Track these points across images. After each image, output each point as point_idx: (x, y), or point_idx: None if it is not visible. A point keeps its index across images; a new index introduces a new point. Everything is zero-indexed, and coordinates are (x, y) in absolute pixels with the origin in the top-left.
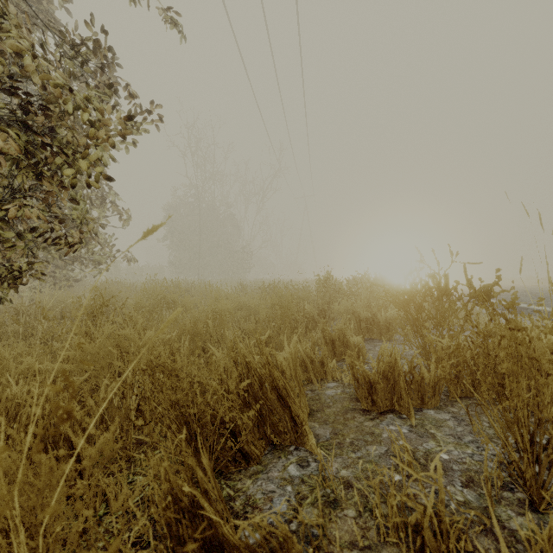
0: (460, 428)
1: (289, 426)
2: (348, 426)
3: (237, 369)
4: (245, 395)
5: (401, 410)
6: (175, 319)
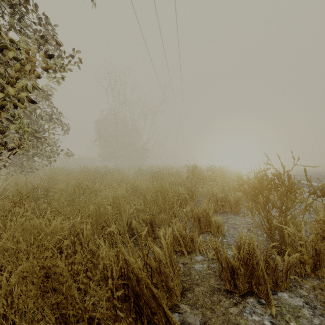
0: (316, 319)
1: (163, 320)
2: (215, 313)
3: (118, 263)
4: (119, 306)
5: (259, 294)
6: (81, 206)
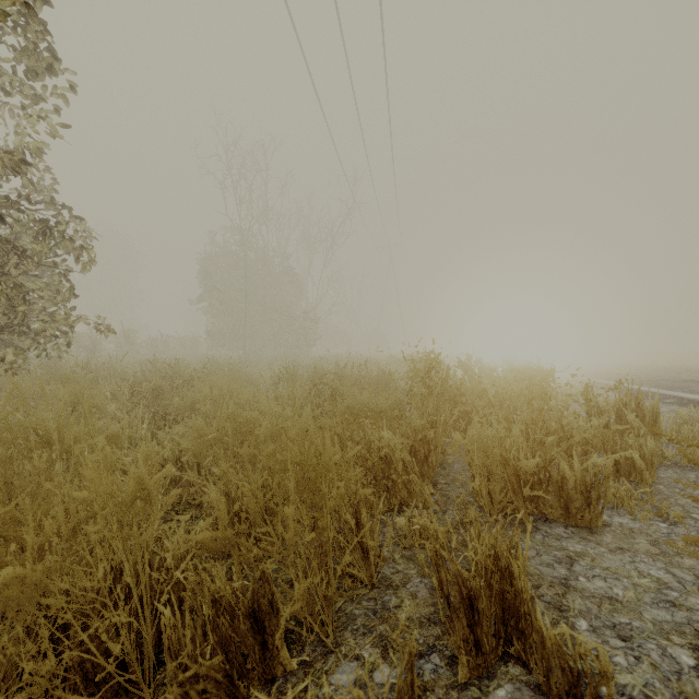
0: None
1: None
2: None
3: None
4: None
5: None
6: None
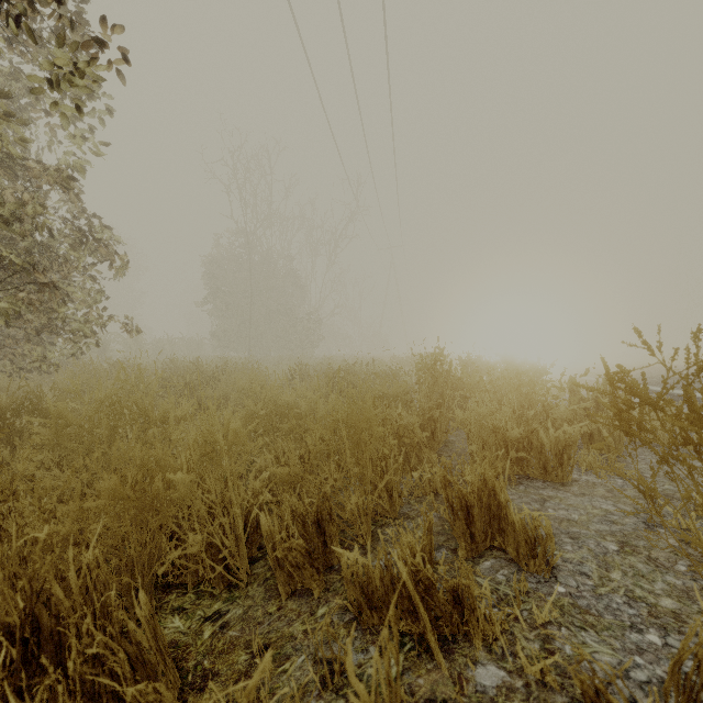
0: None
1: None
2: None
3: None
4: None
5: None
6: (69, 480)
